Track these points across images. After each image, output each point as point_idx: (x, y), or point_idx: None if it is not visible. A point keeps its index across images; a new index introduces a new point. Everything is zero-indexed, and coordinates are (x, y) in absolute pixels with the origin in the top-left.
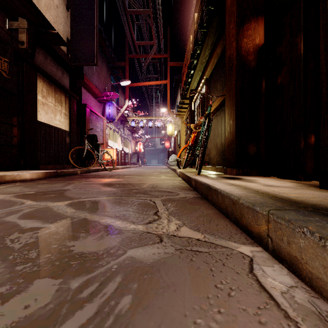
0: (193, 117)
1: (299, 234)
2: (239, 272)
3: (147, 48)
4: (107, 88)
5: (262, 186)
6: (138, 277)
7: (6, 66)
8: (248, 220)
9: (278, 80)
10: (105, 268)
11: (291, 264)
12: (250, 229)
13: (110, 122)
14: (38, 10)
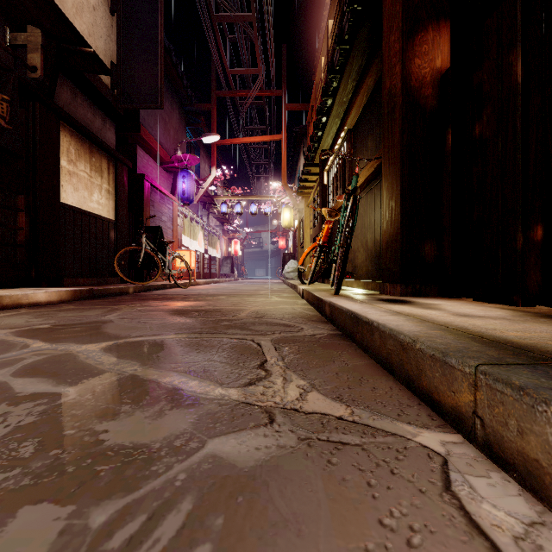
0: (327, 197)
1: (545, 417)
2: (424, 490)
3: (248, 80)
4: (180, 147)
5: (452, 316)
6: (226, 501)
7: (5, 108)
8: (433, 381)
9: (476, 129)
10: (163, 481)
11: (526, 473)
12: (438, 399)
13: (186, 205)
14: (60, 12)
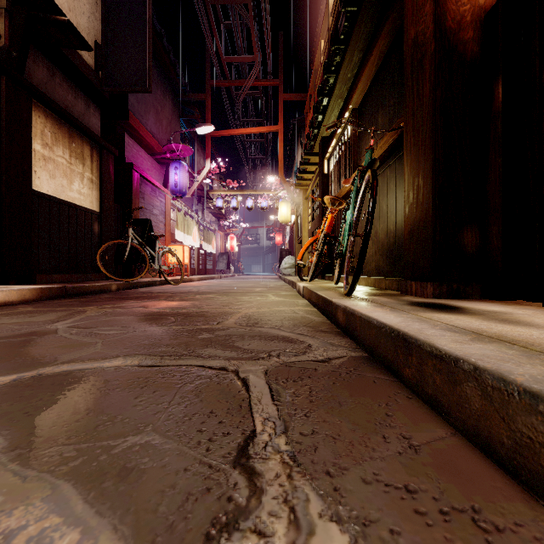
0: (327, 187)
1: None
2: None
3: (244, 69)
4: (173, 139)
5: None
6: None
7: None
8: None
9: None
10: None
11: None
12: None
13: (178, 197)
14: None
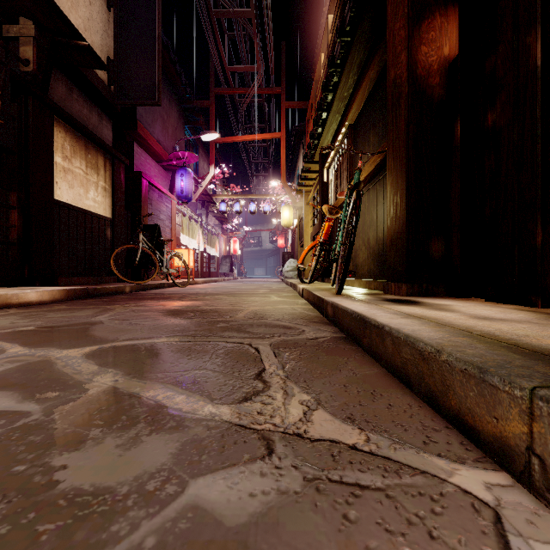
0: (327, 194)
1: None
2: None
3: (247, 77)
4: (178, 145)
5: (470, 319)
6: None
7: None
8: (465, 400)
9: (488, 118)
10: None
11: None
12: (473, 424)
13: (184, 203)
14: (53, 4)
